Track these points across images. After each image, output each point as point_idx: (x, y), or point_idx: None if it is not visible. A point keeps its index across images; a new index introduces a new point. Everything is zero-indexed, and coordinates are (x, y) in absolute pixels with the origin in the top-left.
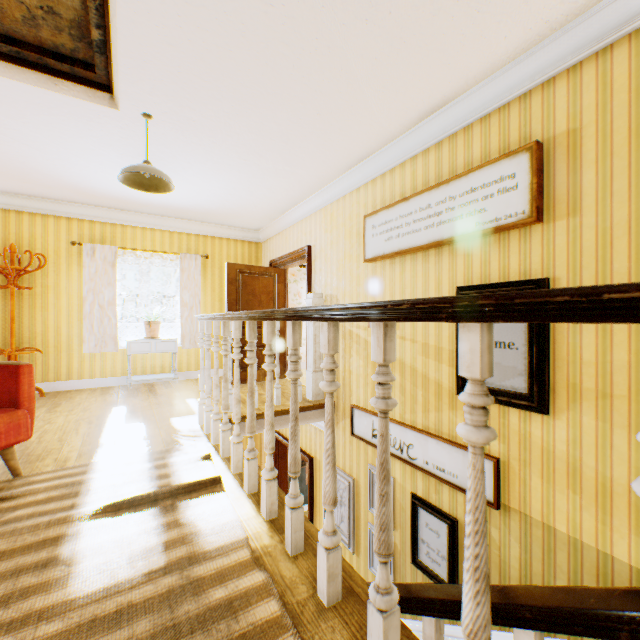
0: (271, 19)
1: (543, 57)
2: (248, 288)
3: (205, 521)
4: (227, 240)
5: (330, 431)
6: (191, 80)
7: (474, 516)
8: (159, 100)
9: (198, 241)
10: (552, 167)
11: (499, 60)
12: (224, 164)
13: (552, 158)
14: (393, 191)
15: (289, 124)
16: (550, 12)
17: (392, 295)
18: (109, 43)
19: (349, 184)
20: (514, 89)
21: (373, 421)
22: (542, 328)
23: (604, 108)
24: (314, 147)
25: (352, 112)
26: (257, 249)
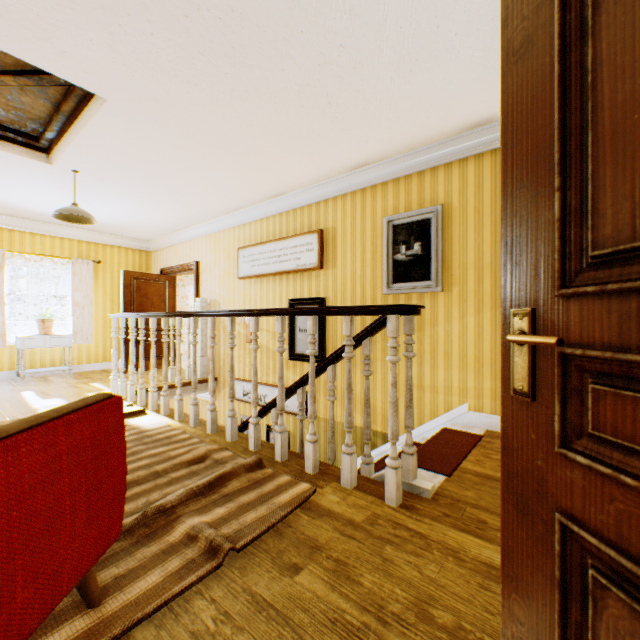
0: (179, 152)
1: (323, 189)
2: (142, 292)
3: (143, 423)
4: (119, 248)
5: (213, 362)
6: (119, 163)
7: (254, 370)
8: (90, 166)
9: (90, 248)
10: (328, 243)
11: (305, 184)
12: (130, 200)
13: (328, 238)
14: (257, 235)
15: (185, 189)
16: (321, 174)
17: (256, 302)
18: (62, 137)
19: (228, 223)
20: (313, 199)
21: (244, 385)
22: (324, 321)
23: (344, 221)
24: (202, 200)
25: (228, 190)
26: (148, 257)
